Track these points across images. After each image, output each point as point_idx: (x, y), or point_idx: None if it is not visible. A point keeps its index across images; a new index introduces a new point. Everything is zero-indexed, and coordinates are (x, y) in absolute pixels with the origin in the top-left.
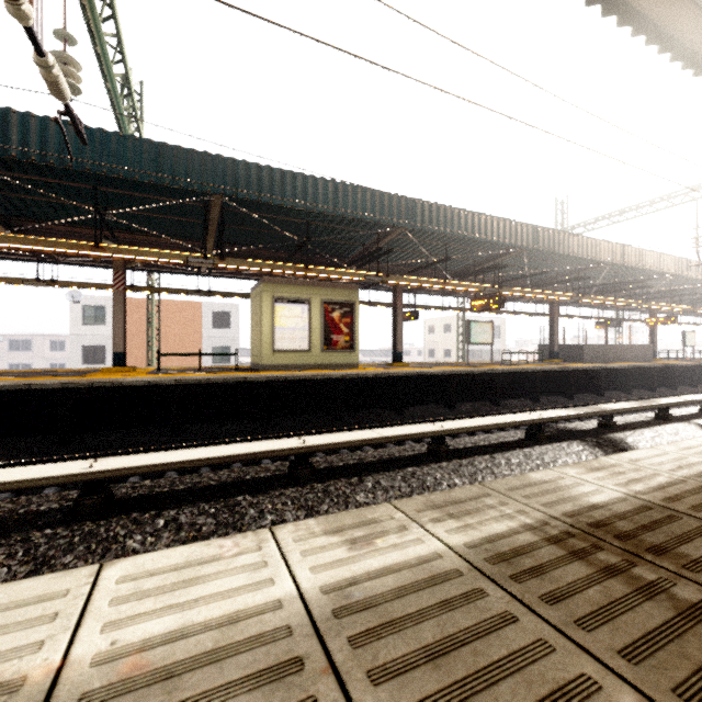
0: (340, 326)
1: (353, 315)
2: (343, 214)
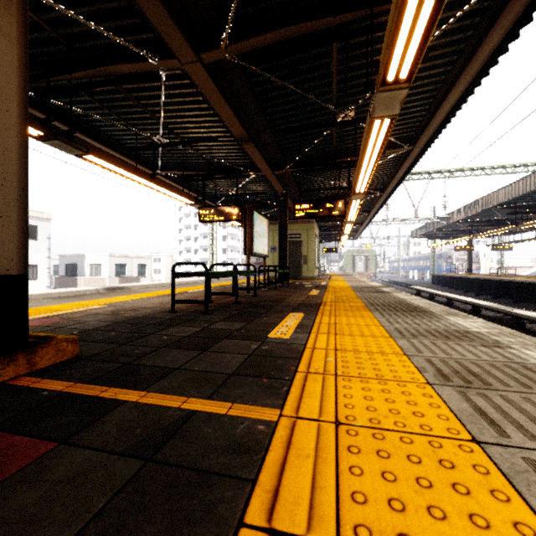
0: None
1: None
2: (511, 198)
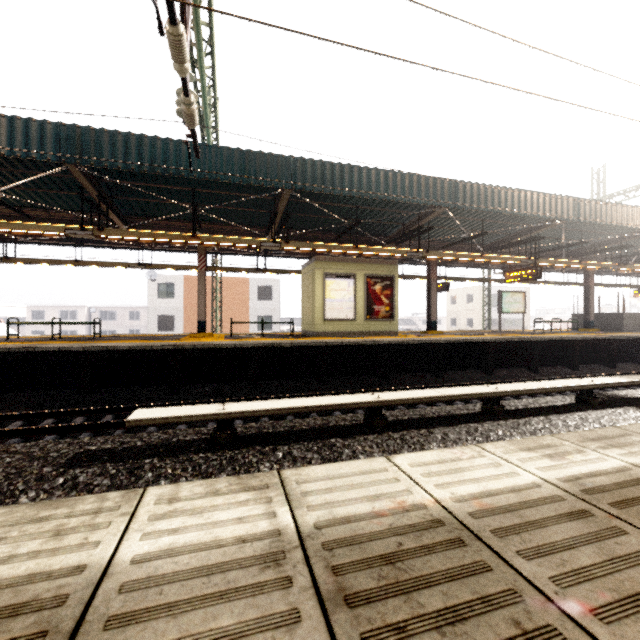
0: (381, 297)
1: (393, 287)
2: (393, 199)
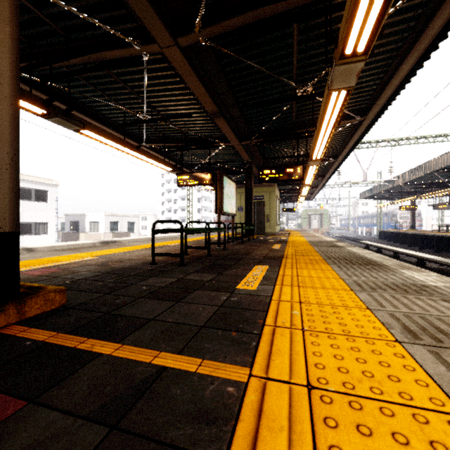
0: None
1: None
2: None
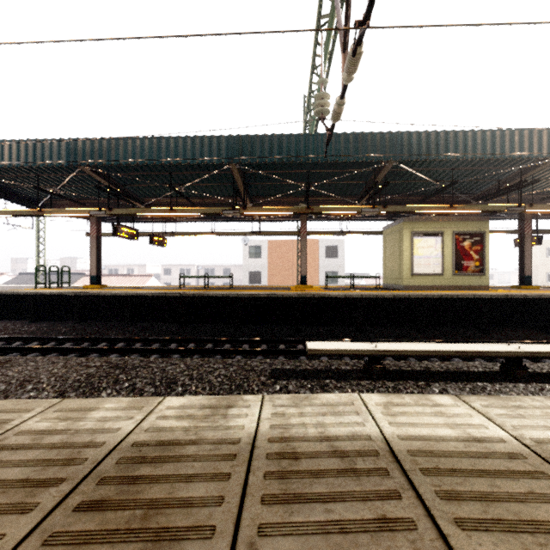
0: (470, 253)
1: (483, 243)
2: (500, 156)
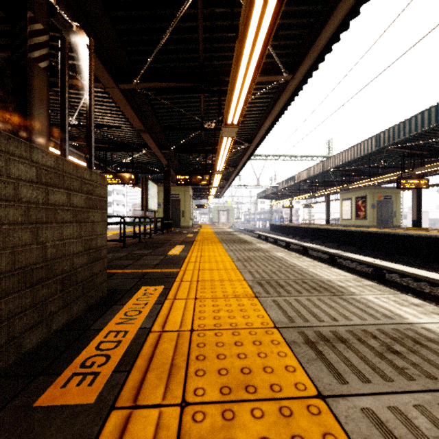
0: (361, 207)
1: (365, 202)
2: (308, 177)
